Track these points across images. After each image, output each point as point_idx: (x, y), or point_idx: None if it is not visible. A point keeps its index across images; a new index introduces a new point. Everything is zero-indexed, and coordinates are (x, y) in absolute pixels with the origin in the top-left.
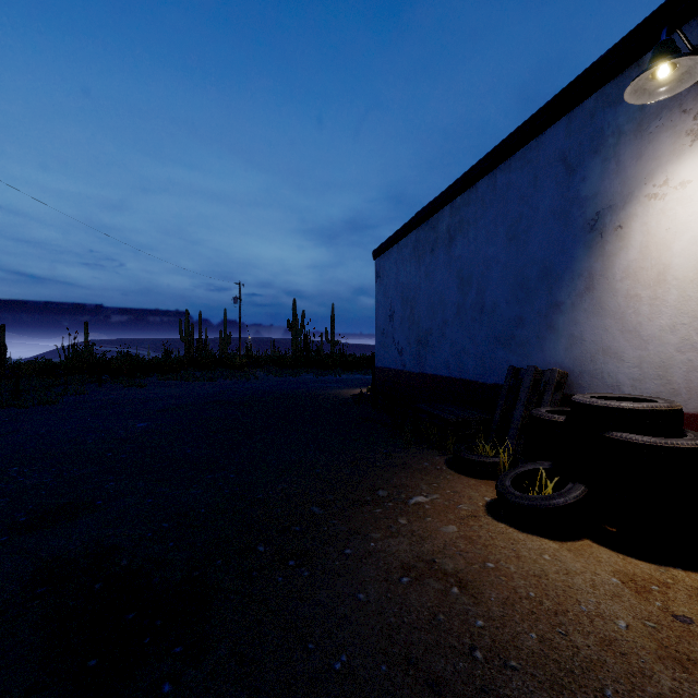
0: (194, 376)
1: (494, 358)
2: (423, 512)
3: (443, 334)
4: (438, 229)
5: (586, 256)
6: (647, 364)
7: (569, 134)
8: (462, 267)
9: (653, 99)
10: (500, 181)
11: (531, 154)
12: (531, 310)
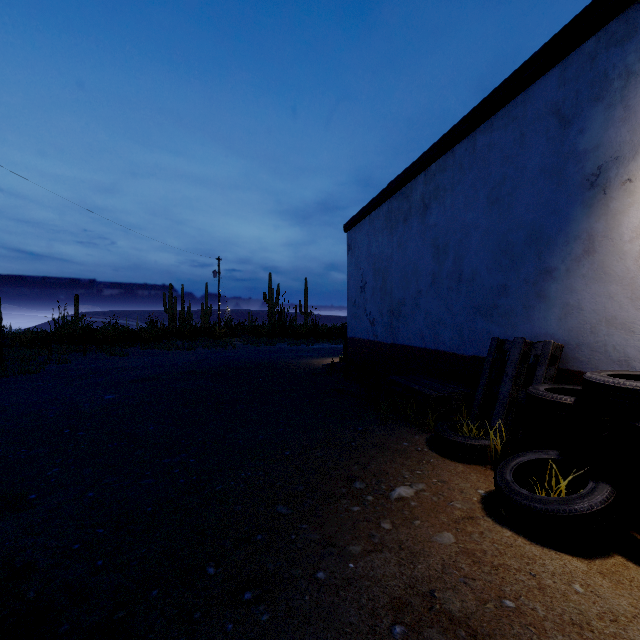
0: (175, 346)
1: (473, 329)
2: (409, 510)
3: (417, 304)
4: (412, 198)
5: (584, 216)
6: None
7: (564, 83)
8: (438, 235)
9: None
10: (480, 143)
11: (517, 110)
12: (517, 277)
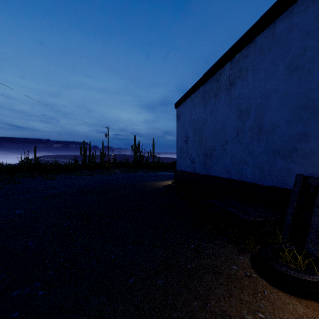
0: (84, 173)
1: (273, 166)
2: None
3: (224, 149)
4: (221, 80)
5: None
6: None
7: None
8: (241, 102)
9: None
10: (279, 29)
11: None
12: (318, 126)
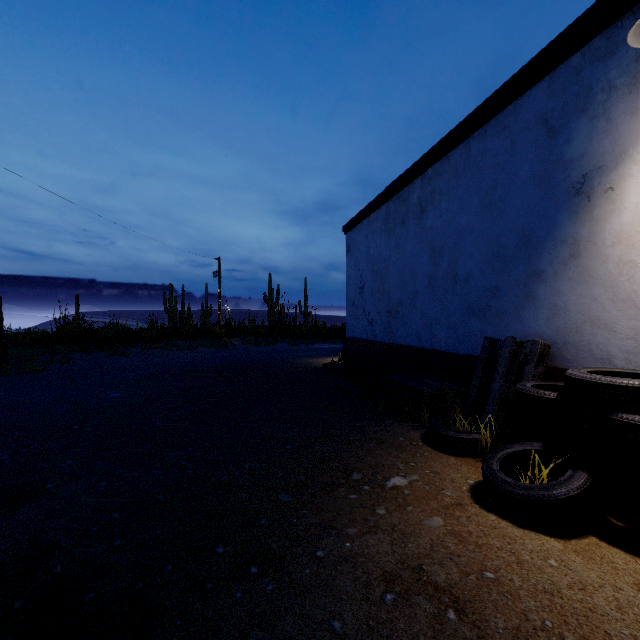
0: (176, 345)
1: (468, 328)
2: (403, 498)
3: (414, 305)
4: (409, 201)
5: (570, 222)
6: None
7: (551, 95)
8: (434, 238)
9: None
10: (473, 149)
11: (508, 119)
12: (508, 279)
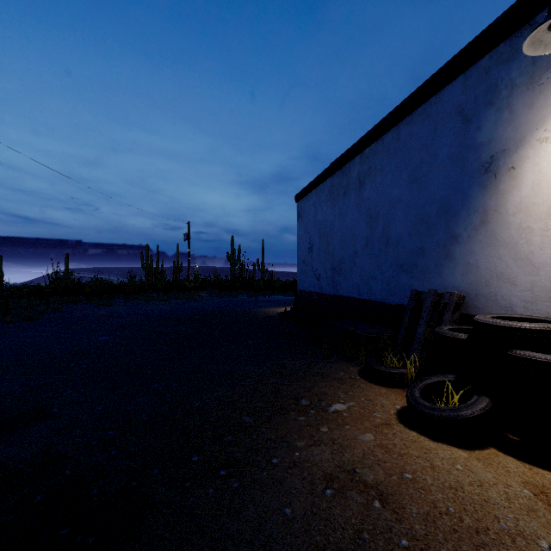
0: (152, 297)
1: (398, 282)
2: (342, 419)
3: (354, 262)
4: (350, 176)
5: (481, 195)
6: (538, 288)
7: (466, 90)
8: (371, 207)
9: (548, 51)
10: (403, 133)
11: (431, 109)
12: (431, 242)
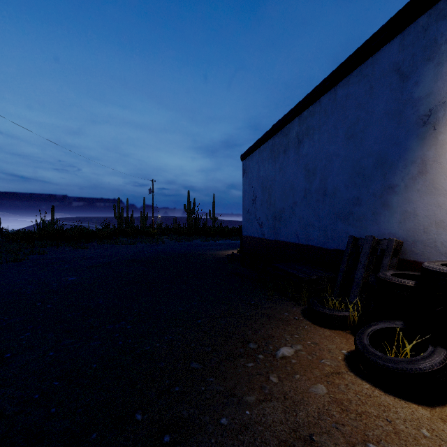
0: (122, 241)
1: (335, 229)
2: (291, 366)
3: (293, 212)
4: (290, 135)
5: (419, 146)
6: None
7: (403, 49)
8: (309, 162)
9: None
10: (339, 94)
11: (367, 70)
12: (367, 192)
